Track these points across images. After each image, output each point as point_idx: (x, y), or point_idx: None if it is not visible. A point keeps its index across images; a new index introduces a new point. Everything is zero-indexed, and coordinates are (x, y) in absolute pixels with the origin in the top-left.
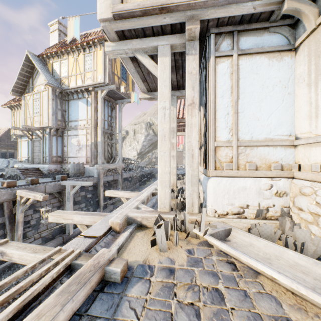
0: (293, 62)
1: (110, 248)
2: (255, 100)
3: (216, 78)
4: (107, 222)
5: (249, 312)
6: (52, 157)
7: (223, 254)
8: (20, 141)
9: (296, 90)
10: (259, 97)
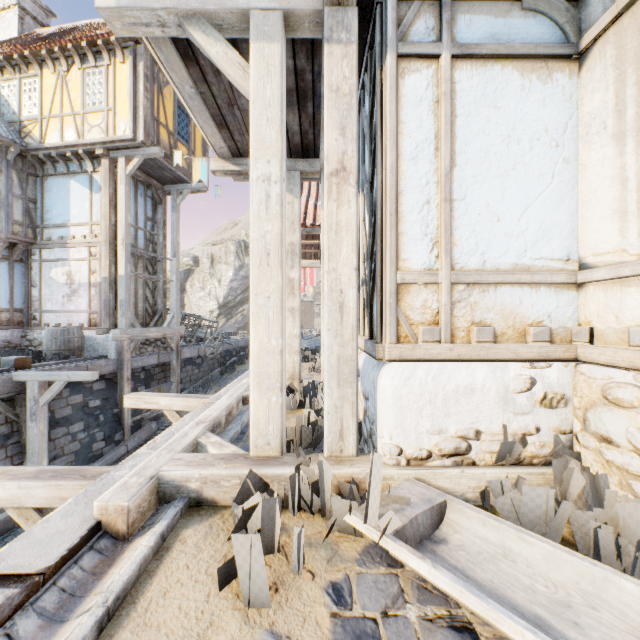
0: (574, 88)
1: (74, 612)
2: (491, 172)
3: (400, 110)
4: (91, 504)
5: None
6: None
7: (435, 589)
8: None
9: (581, 152)
10: (499, 164)
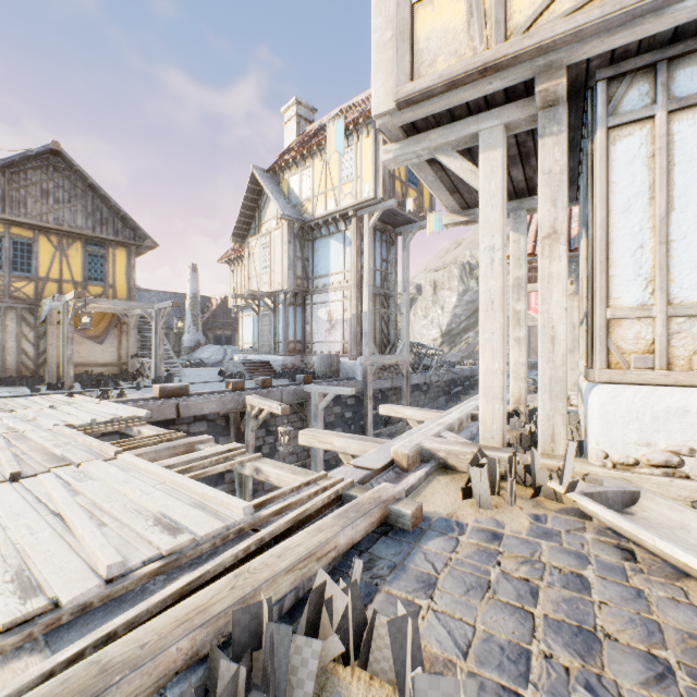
0: None
1: None
2: None
3: (610, 173)
4: (386, 452)
5: (635, 614)
6: (288, 343)
7: (612, 533)
8: (241, 316)
9: None
10: None
